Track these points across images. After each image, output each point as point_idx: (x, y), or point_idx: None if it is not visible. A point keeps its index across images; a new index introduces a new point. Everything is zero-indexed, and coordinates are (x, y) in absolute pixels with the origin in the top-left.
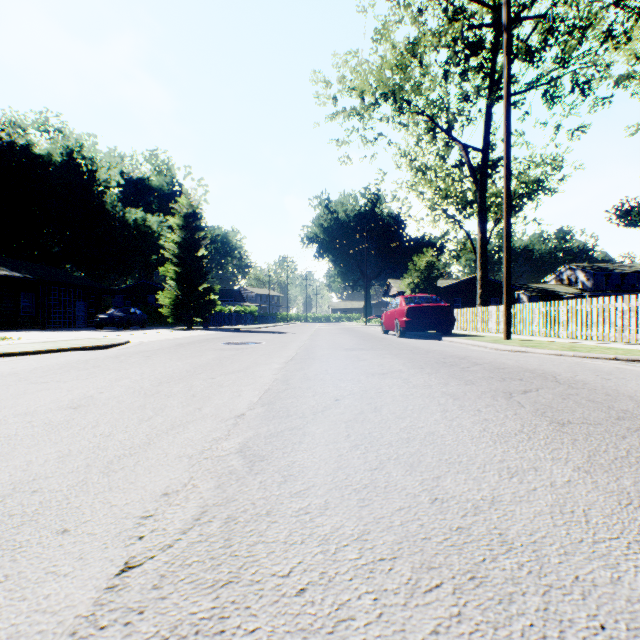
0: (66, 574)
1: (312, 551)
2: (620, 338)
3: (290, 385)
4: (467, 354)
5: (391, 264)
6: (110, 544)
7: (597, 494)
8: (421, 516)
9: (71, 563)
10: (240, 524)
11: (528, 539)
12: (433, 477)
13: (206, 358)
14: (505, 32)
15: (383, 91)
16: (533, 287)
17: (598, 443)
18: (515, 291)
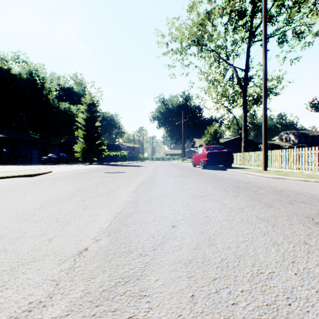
0: None
1: None
2: None
3: (137, 208)
4: (248, 180)
5: (195, 131)
6: None
7: None
8: None
9: None
10: None
11: None
12: None
13: (88, 183)
14: None
15: (193, 38)
16: (267, 142)
17: None
18: (259, 144)
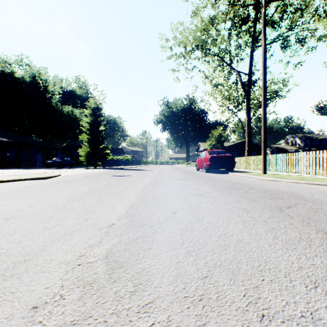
0: None
1: None
2: (325, 173)
3: (145, 202)
4: (245, 182)
5: (200, 134)
6: None
7: None
8: None
9: None
10: None
11: None
12: (253, 287)
13: (99, 184)
14: (263, 8)
15: (196, 43)
16: (273, 146)
17: None
18: None
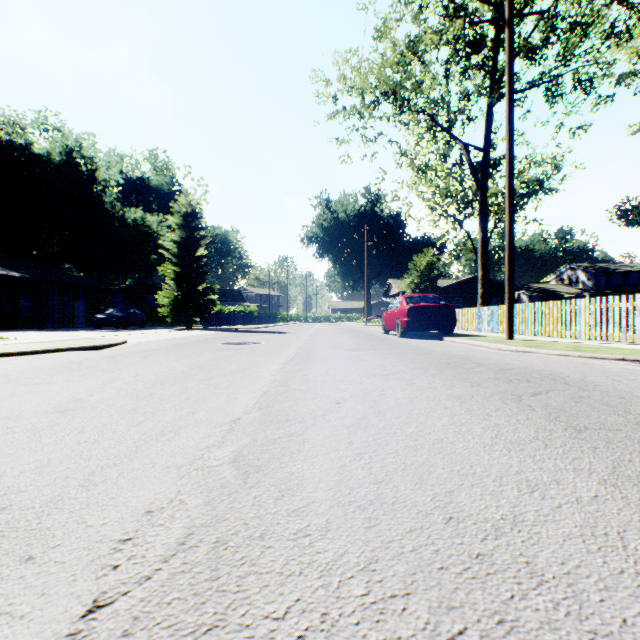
0: (22, 616)
1: (312, 585)
2: (624, 338)
3: (289, 387)
4: (470, 354)
5: (391, 264)
6: (79, 575)
7: (630, 512)
8: (435, 540)
9: (30, 601)
10: (230, 550)
11: (560, 569)
12: (445, 491)
13: (203, 358)
14: (508, 28)
15: (383, 89)
16: (533, 287)
17: (621, 451)
18: (516, 291)
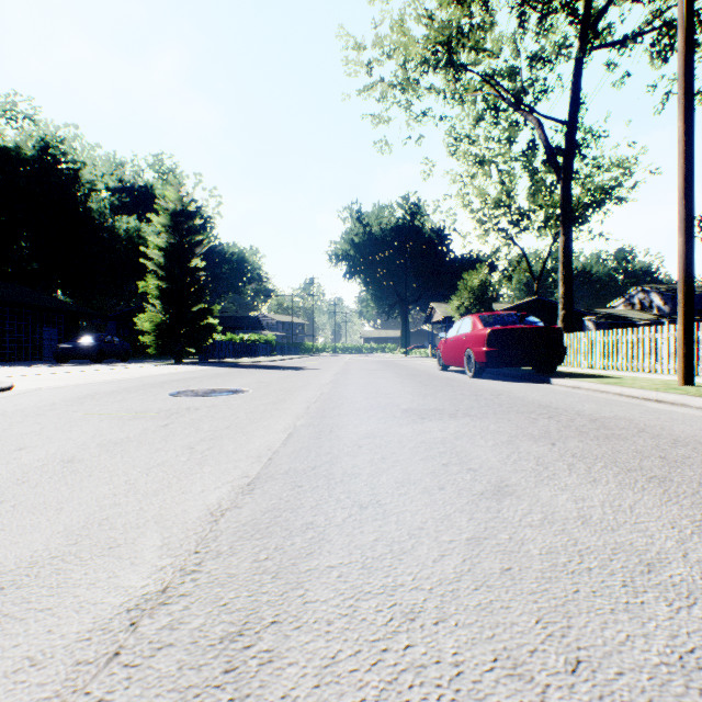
0: None
1: None
2: None
3: None
4: None
5: (433, 286)
6: None
7: None
8: None
9: None
10: None
11: None
12: None
13: None
14: None
15: (437, 35)
16: (600, 312)
17: None
18: (583, 316)
